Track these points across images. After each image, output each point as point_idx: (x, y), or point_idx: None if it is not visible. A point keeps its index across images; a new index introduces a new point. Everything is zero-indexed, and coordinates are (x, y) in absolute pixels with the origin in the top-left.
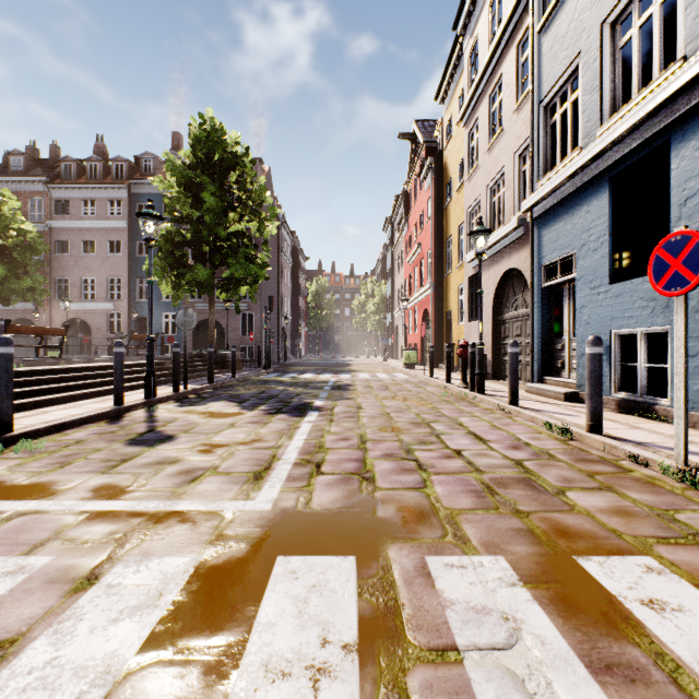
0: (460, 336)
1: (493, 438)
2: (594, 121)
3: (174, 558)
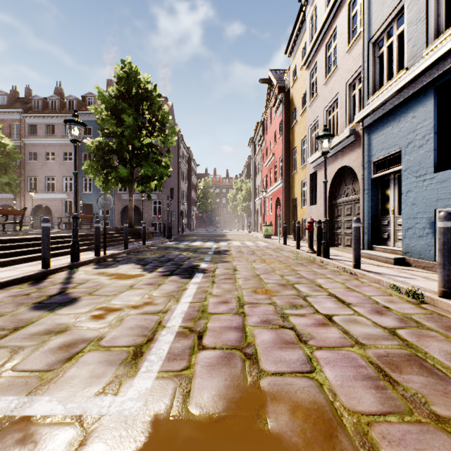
0: (303, 216)
1: (353, 301)
2: (420, 45)
3: None
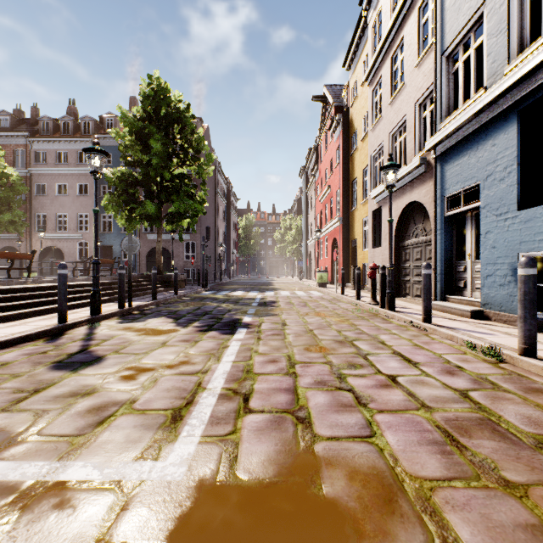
0: (364, 260)
1: (421, 360)
2: (501, 61)
3: None
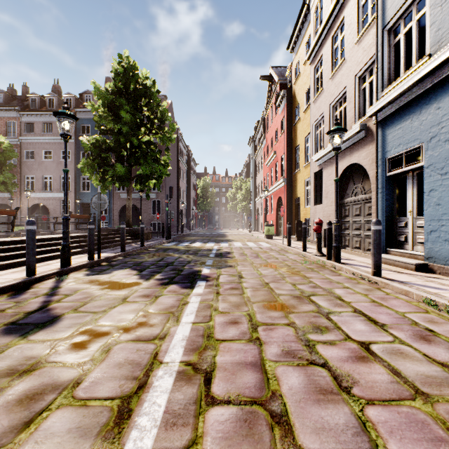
0: (306, 216)
1: (386, 320)
2: (446, 28)
3: None
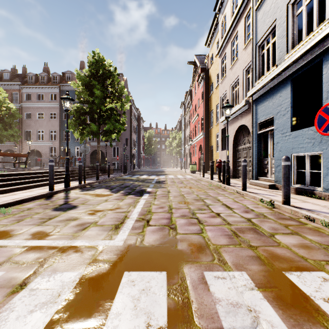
0: (217, 158)
1: (235, 207)
2: (283, 52)
3: (69, 273)
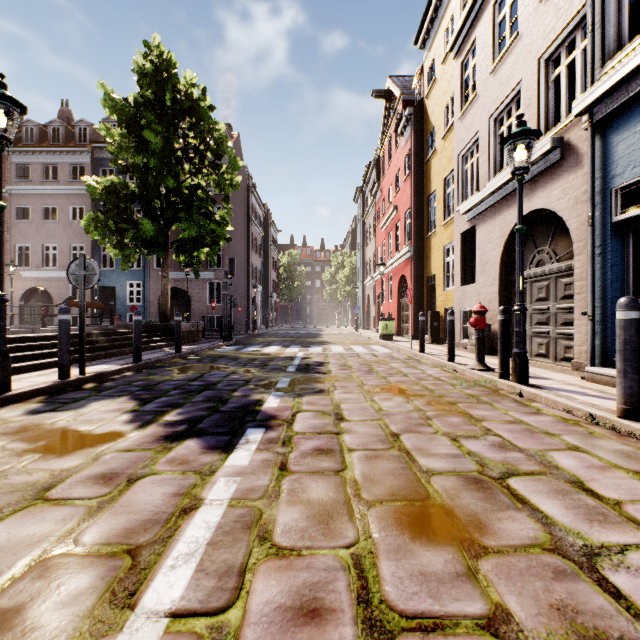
0: (447, 304)
1: None
2: None
3: None
